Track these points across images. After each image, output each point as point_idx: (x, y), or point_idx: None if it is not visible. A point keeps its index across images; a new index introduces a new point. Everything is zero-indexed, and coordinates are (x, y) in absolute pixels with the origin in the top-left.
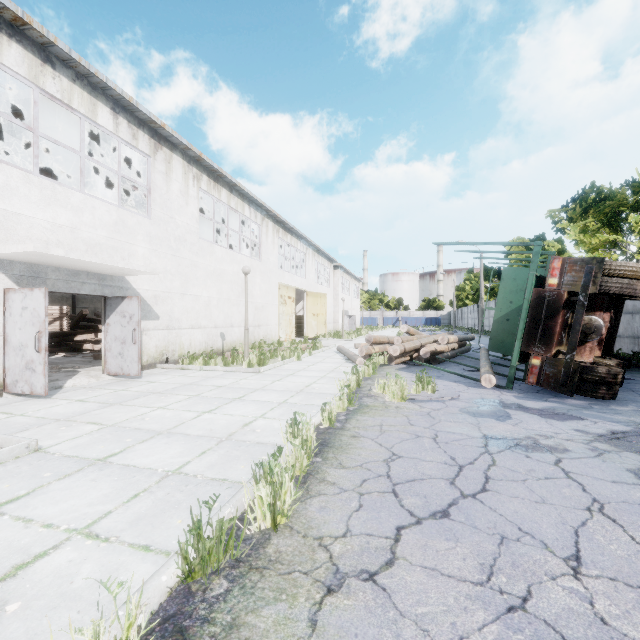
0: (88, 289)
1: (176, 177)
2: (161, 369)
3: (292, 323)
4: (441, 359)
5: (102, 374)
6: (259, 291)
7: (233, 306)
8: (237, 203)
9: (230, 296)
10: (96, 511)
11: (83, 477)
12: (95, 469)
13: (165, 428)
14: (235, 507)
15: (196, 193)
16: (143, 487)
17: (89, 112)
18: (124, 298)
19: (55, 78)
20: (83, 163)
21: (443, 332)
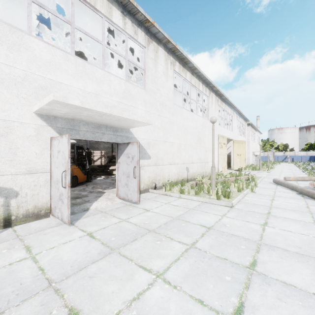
0: (106, 138)
1: (160, 62)
2: (152, 193)
3: (225, 160)
4: None
5: (115, 197)
6: (207, 139)
7: (193, 149)
8: (195, 81)
9: (191, 143)
10: None
11: None
12: None
13: None
14: None
15: (172, 74)
16: None
17: (107, 13)
18: (128, 143)
19: None
20: (103, 49)
21: None
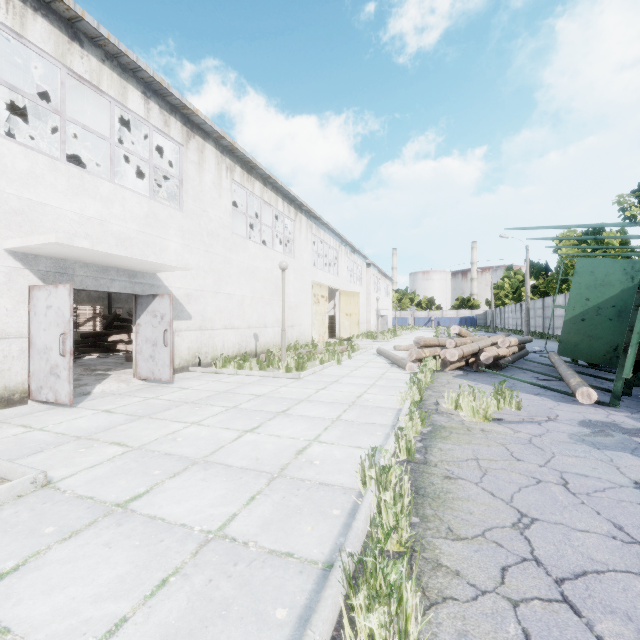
0: (118, 287)
1: (209, 168)
2: (194, 373)
3: (325, 323)
4: (503, 365)
5: (133, 378)
6: (292, 290)
7: (266, 305)
8: (270, 197)
9: (263, 295)
10: (103, 616)
11: (94, 538)
12: (111, 523)
13: (201, 454)
14: (322, 637)
15: (229, 185)
16: (174, 564)
17: (119, 95)
18: (155, 296)
19: (83, 57)
20: (113, 151)
21: (482, 333)
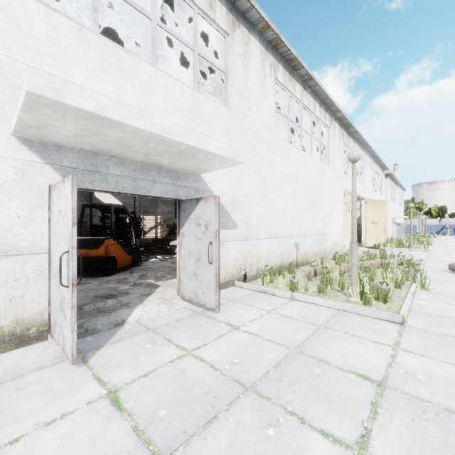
0: (159, 190)
1: (253, 63)
2: (240, 289)
3: None
4: None
5: (176, 297)
6: (327, 197)
7: (305, 213)
8: (309, 101)
9: (303, 202)
10: None
11: None
12: None
13: None
14: None
15: (272, 84)
16: None
17: None
18: (198, 200)
19: None
20: (154, 29)
21: None
